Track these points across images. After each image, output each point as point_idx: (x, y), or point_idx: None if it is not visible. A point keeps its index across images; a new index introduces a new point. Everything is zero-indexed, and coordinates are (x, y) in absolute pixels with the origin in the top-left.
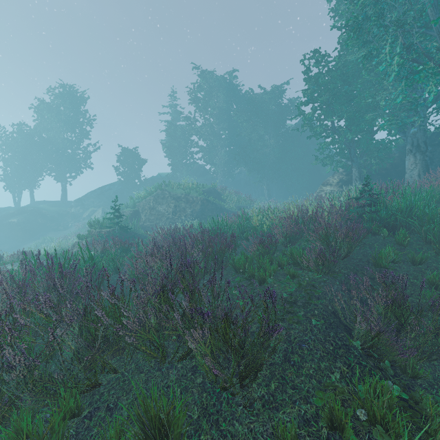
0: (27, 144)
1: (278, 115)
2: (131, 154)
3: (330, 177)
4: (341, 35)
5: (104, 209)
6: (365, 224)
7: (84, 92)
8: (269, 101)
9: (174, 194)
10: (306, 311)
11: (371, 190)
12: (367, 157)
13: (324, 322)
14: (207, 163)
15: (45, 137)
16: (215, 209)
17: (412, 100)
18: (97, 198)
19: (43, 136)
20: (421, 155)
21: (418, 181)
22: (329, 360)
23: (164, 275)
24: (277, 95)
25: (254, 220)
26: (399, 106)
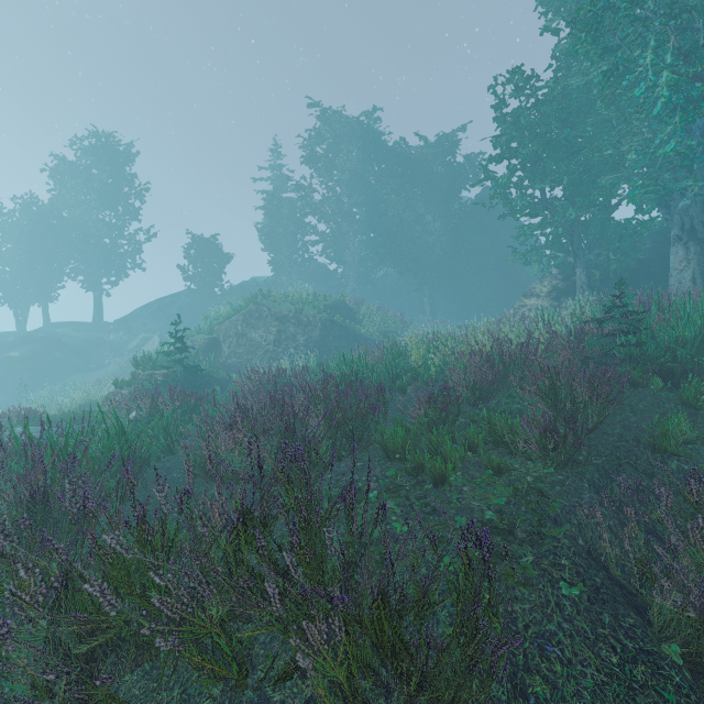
0: (37, 229)
1: (448, 182)
2: (207, 245)
3: (536, 282)
4: (558, 43)
5: (162, 335)
6: (618, 367)
7: (130, 145)
8: (432, 159)
9: (278, 312)
10: (539, 553)
11: (627, 305)
12: (601, 249)
13: (583, 585)
14: (332, 260)
15: (66, 217)
16: (345, 336)
17: (685, 150)
18: (152, 317)
19: (64, 216)
20: (698, 246)
21: (692, 290)
22: (619, 698)
23: (250, 476)
24: (446, 150)
25: (414, 356)
26: (659, 162)
